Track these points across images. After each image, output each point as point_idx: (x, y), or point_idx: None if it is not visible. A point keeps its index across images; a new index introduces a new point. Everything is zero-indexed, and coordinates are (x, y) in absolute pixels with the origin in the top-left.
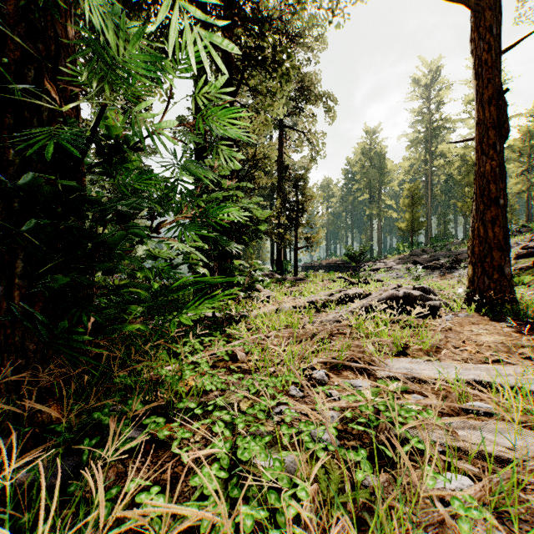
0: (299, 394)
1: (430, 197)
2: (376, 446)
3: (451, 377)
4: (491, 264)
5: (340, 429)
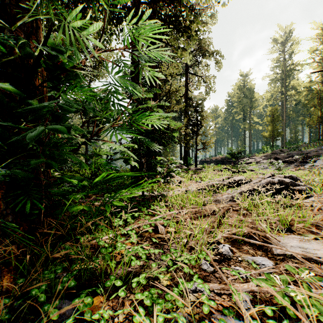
0: (209, 268)
1: (285, 115)
2: None
3: None
4: None
5: (255, 317)
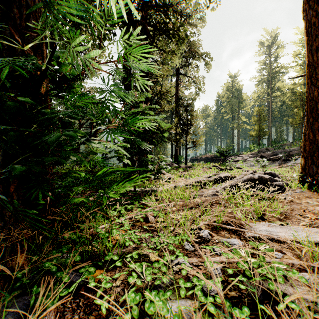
0: (191, 248)
1: (271, 115)
2: (252, 297)
3: (305, 241)
4: (317, 158)
5: (222, 279)
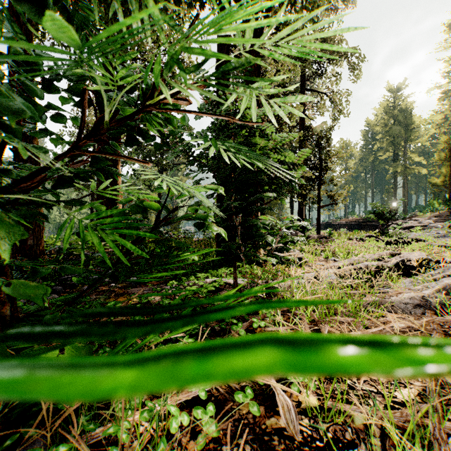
0: None
1: None
2: None
3: None
4: None
5: None
